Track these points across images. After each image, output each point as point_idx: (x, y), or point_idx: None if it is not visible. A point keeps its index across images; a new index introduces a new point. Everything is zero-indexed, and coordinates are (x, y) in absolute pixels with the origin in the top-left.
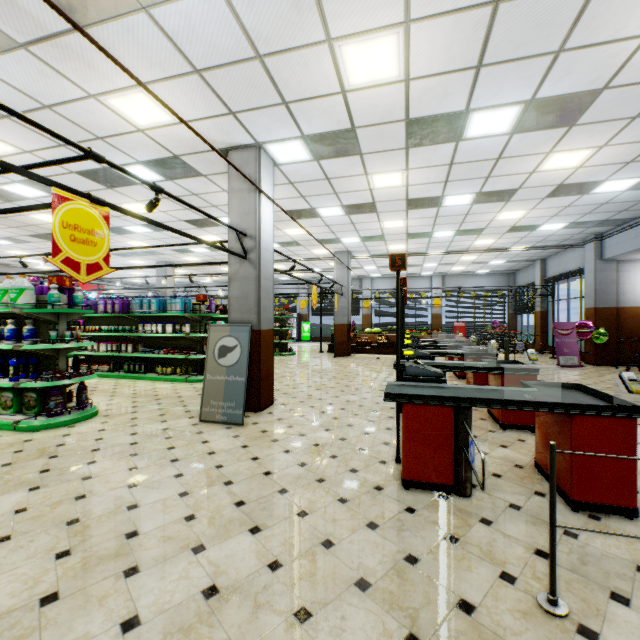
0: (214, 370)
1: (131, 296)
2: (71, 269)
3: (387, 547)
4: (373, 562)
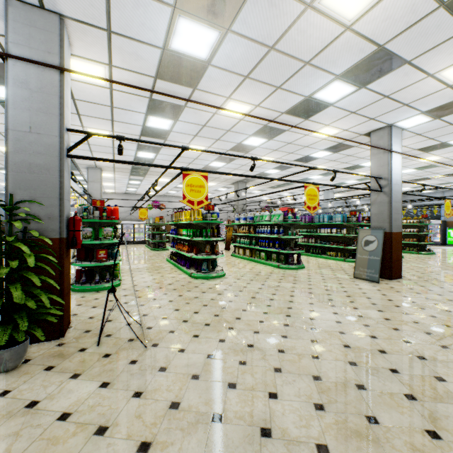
0: (361, 252)
1: (309, 213)
2: (308, 209)
3: (450, 332)
4: (438, 332)
